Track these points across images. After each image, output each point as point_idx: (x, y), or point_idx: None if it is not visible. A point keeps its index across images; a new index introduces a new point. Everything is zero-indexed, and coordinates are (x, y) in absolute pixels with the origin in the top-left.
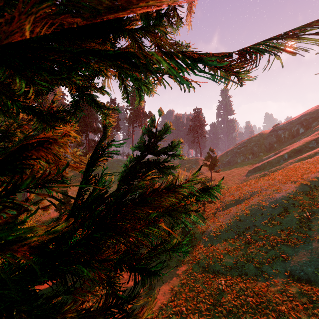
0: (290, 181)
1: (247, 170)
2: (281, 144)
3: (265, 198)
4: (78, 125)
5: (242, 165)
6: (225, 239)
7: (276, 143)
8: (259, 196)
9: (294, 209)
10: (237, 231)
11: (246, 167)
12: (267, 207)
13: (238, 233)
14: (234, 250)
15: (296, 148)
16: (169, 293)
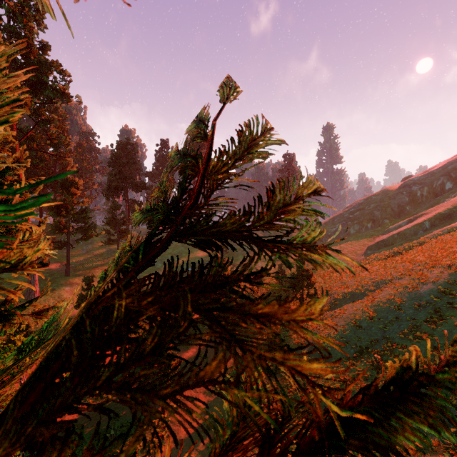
0: (441, 264)
1: (366, 245)
2: (417, 206)
3: (401, 291)
4: (113, 179)
5: (357, 238)
6: (337, 357)
7: (409, 205)
8: (390, 288)
9: (453, 312)
10: (357, 345)
11: (364, 241)
12: (406, 307)
13: (358, 348)
14: (353, 380)
15: (442, 213)
16: (248, 453)
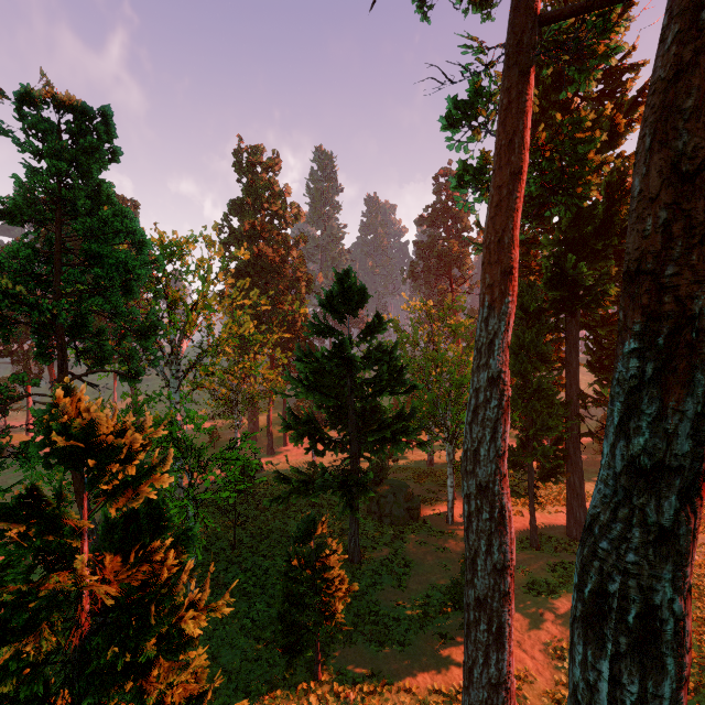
0: None
1: None
2: None
3: None
4: None
5: None
6: None
7: None
8: None
9: None
10: None
11: None
12: None
13: None
14: None
15: None
16: None
